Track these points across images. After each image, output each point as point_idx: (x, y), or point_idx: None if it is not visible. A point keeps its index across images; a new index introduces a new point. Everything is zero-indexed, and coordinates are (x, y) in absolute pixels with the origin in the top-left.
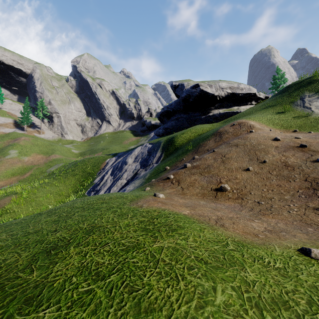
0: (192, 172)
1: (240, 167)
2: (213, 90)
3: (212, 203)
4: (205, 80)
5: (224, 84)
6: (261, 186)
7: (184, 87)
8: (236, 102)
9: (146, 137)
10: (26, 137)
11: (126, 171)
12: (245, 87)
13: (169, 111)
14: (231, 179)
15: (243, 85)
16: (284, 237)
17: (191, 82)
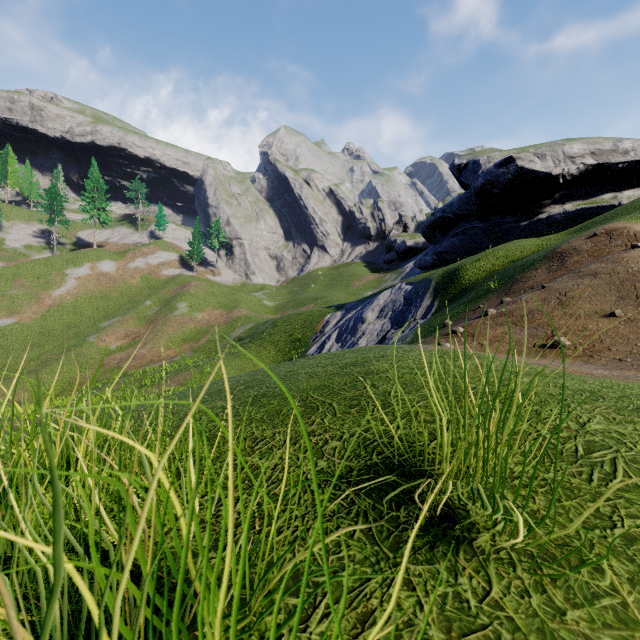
0: (499, 322)
1: (596, 312)
2: (548, 166)
3: (532, 358)
4: (529, 146)
5: (576, 149)
6: (635, 340)
7: (479, 167)
8: (609, 184)
9: (396, 273)
10: (197, 282)
11: (364, 335)
12: (636, 146)
13: (446, 219)
14: (575, 331)
15: (630, 142)
16: (635, 379)
17: (496, 155)
